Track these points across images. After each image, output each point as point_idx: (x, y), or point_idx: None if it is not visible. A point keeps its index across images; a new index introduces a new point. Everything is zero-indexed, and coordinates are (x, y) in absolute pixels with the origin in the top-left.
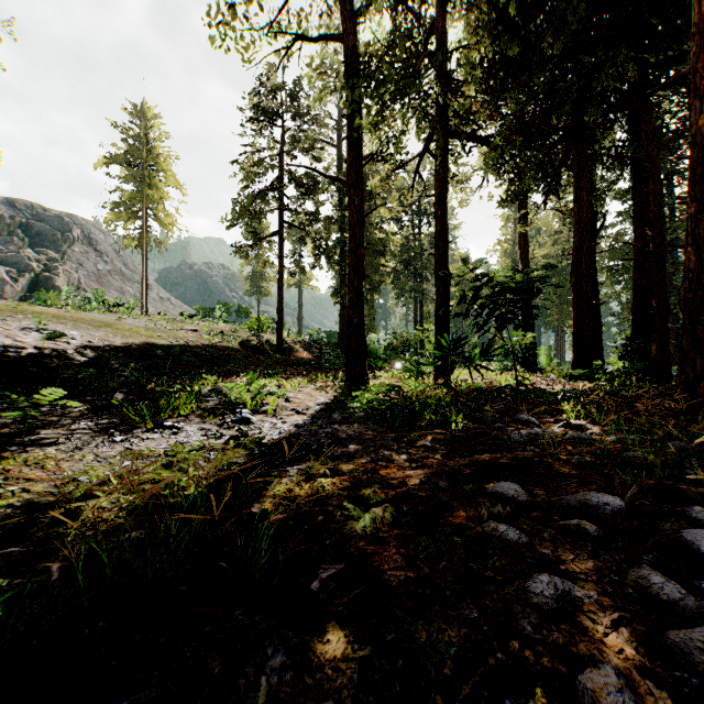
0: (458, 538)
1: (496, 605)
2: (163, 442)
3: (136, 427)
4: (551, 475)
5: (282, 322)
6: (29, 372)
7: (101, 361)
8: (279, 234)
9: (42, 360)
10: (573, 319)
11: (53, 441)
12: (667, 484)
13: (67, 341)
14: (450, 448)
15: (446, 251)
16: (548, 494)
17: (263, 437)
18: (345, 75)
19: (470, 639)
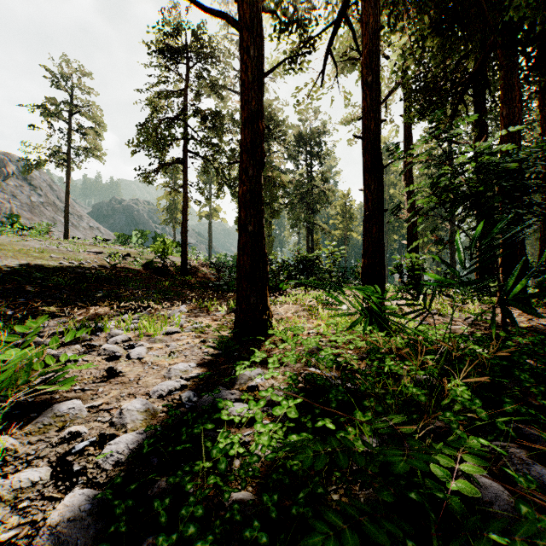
0: None
1: None
2: None
3: None
4: None
5: (186, 245)
6: None
7: None
8: (184, 162)
9: None
10: None
11: None
12: None
13: None
14: None
15: (379, 132)
16: None
17: None
18: None
19: None
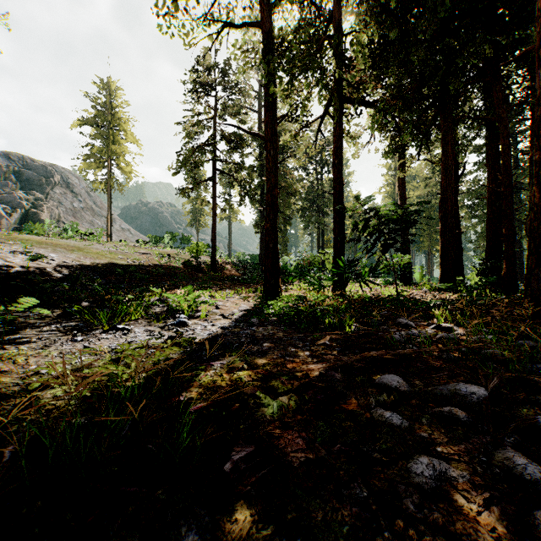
0: (350, 423)
1: (383, 484)
2: (115, 341)
3: (95, 329)
4: (426, 368)
5: (215, 247)
6: (15, 285)
7: (73, 277)
8: (213, 179)
9: (26, 276)
10: (441, 244)
11: (27, 340)
12: (521, 376)
13: (47, 261)
14: (344, 346)
15: (341, 191)
16: (424, 384)
17: (195, 337)
18: (263, 53)
19: (360, 517)
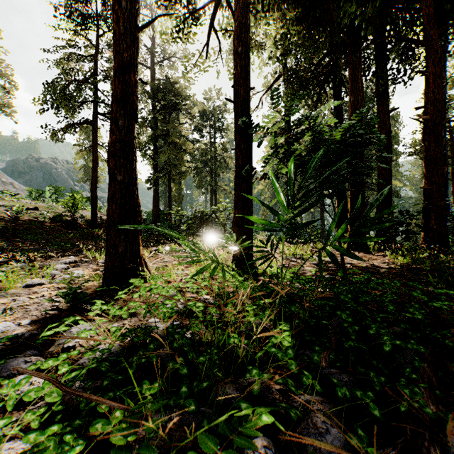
0: None
1: None
2: None
3: None
4: None
5: (96, 200)
6: None
7: None
8: (94, 123)
9: None
10: (350, 196)
11: None
12: None
13: None
14: None
15: (248, 98)
16: None
17: None
18: None
19: None
